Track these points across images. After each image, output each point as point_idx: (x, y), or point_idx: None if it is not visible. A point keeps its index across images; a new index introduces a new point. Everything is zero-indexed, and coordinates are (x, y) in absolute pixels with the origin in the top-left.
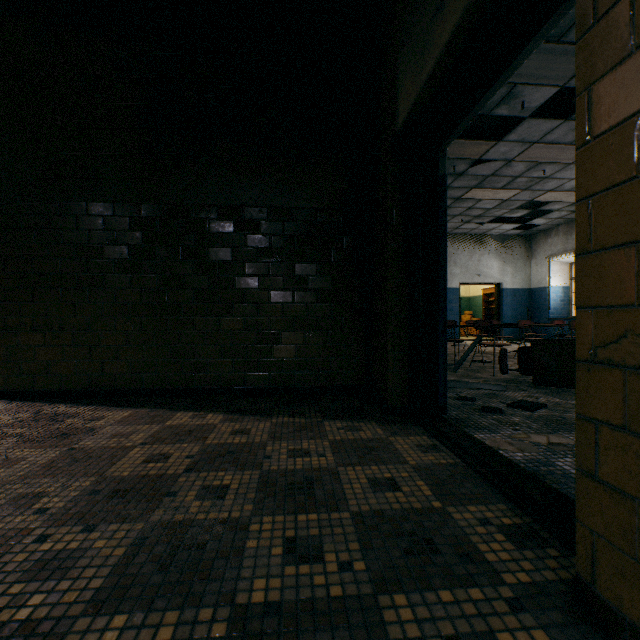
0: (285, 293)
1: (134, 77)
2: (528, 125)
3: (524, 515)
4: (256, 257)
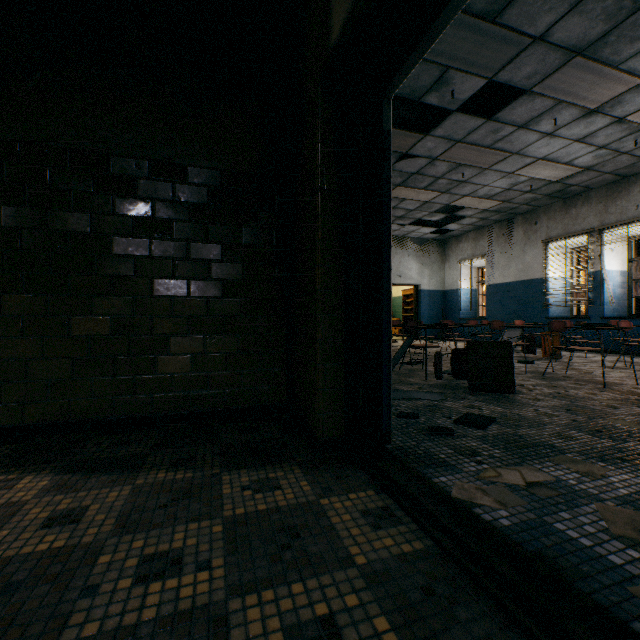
0: (176, 283)
1: None
2: (455, 120)
3: None
4: (131, 230)
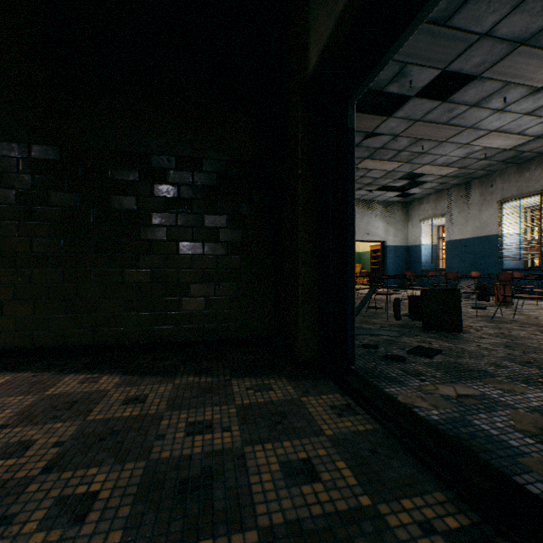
0: (194, 244)
1: (22, 4)
2: (413, 104)
3: (468, 509)
4: (164, 207)
